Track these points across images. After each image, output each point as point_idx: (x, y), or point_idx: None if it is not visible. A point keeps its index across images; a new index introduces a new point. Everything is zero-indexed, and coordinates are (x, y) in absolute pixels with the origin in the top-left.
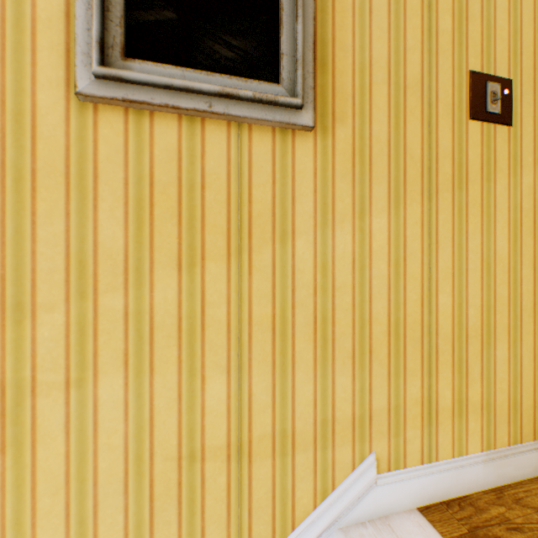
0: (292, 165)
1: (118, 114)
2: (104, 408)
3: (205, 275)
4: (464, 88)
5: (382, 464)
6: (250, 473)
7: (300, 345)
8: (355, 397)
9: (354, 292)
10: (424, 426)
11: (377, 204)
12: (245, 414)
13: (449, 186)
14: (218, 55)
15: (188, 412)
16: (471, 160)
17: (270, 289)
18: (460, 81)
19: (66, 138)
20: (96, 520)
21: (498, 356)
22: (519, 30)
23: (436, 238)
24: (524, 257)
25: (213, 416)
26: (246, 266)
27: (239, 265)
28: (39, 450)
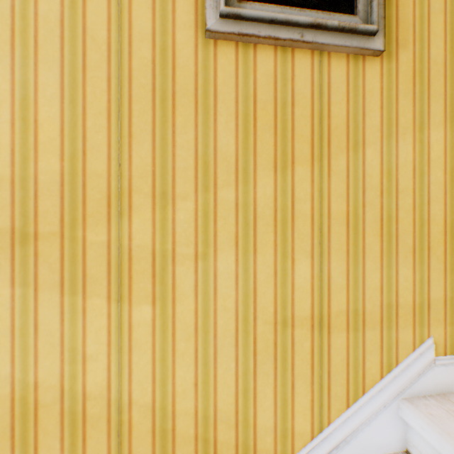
0: (362, 85)
1: (231, 48)
2: (221, 278)
3: (294, 176)
4: None
5: (439, 348)
6: (329, 342)
7: (369, 238)
8: (415, 287)
9: (414, 195)
10: None
11: (434, 119)
12: (324, 293)
13: None
14: None
15: (281, 287)
16: None
17: (344, 190)
18: None
19: (195, 67)
20: (215, 364)
21: None
22: None
23: None
24: None
25: (300, 292)
26: (326, 170)
27: (320, 169)
28: (176, 306)
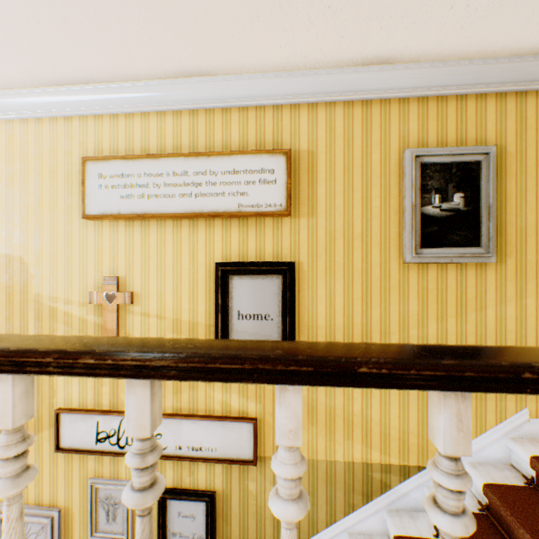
0: (484, 278)
1: (415, 266)
2: None
3: (446, 323)
4: None
5: (532, 414)
6: None
7: None
8: None
9: (516, 332)
10: None
11: (529, 292)
12: None
13: None
14: (453, 239)
15: None
16: None
17: (474, 330)
18: None
19: (398, 276)
20: (407, 407)
21: None
22: None
23: None
24: None
25: None
26: (463, 320)
27: (460, 320)
28: None
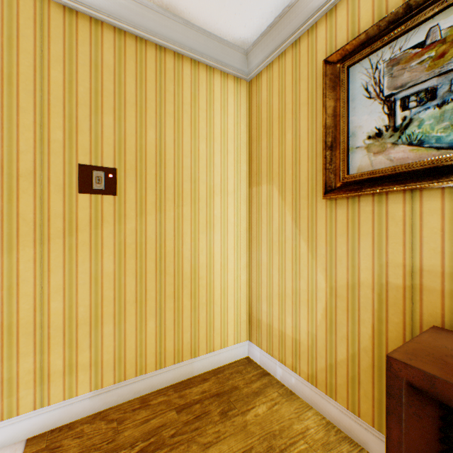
0: None
1: None
2: None
3: None
4: (75, 174)
5: None
6: None
7: None
8: None
9: None
10: (37, 386)
11: None
12: None
13: (61, 234)
14: None
15: None
16: (81, 218)
17: None
18: (71, 170)
19: None
20: None
21: (106, 332)
22: (125, 139)
23: (50, 267)
24: (129, 271)
25: None
26: None
27: None
28: None
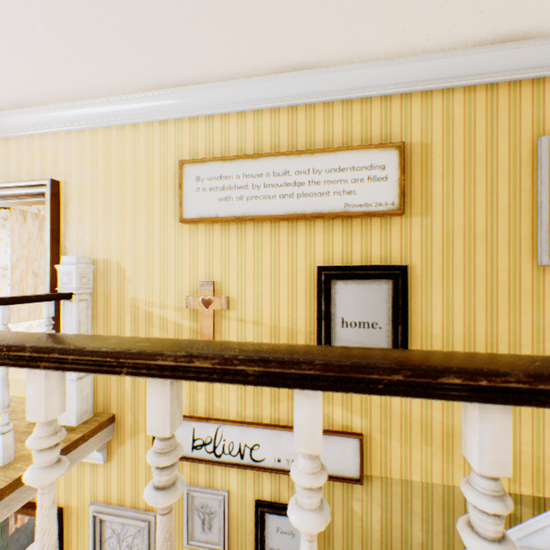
0: None
1: None
2: None
3: None
4: None
5: None
6: None
7: None
8: None
9: None
10: None
11: None
12: None
13: None
14: None
15: None
16: None
17: None
18: None
19: (531, 281)
20: (542, 431)
21: None
22: None
23: None
24: None
25: None
26: None
27: None
28: None
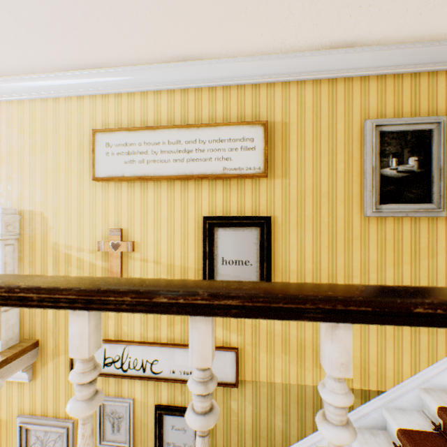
0: (435, 230)
1: (374, 219)
2: None
3: (402, 269)
4: None
5: None
6: (418, 338)
7: None
8: None
9: None
10: None
11: None
12: None
13: None
14: (408, 197)
15: None
16: None
17: (426, 274)
18: None
19: (360, 228)
20: (368, 340)
21: None
22: None
23: None
24: None
25: None
26: (417, 266)
27: (414, 265)
28: None
